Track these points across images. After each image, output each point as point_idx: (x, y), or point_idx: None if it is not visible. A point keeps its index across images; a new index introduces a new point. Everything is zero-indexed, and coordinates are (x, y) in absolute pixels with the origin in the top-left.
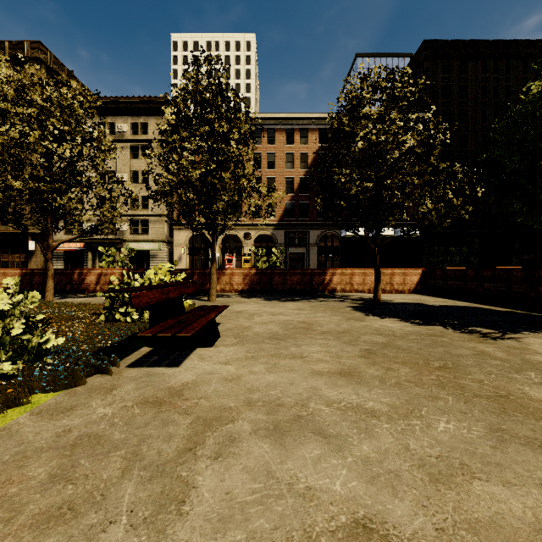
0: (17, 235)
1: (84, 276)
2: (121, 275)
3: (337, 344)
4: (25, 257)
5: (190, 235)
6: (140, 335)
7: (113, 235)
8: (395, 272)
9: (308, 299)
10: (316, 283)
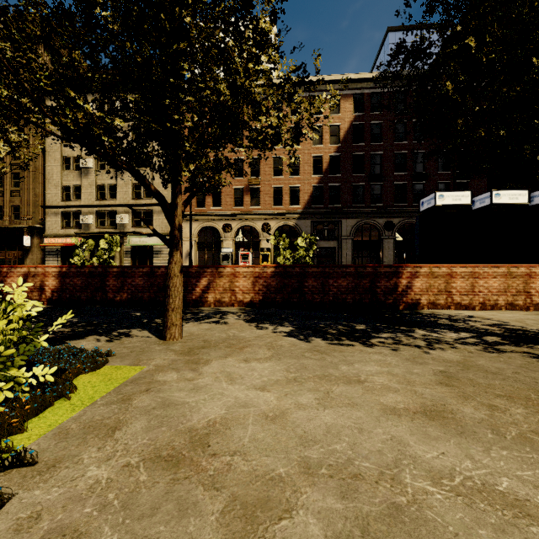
0: (13, 230)
1: (2, 277)
2: (57, 276)
3: None
4: (22, 254)
5: (199, 228)
6: None
7: (113, 228)
8: (535, 271)
9: (390, 332)
10: (382, 290)
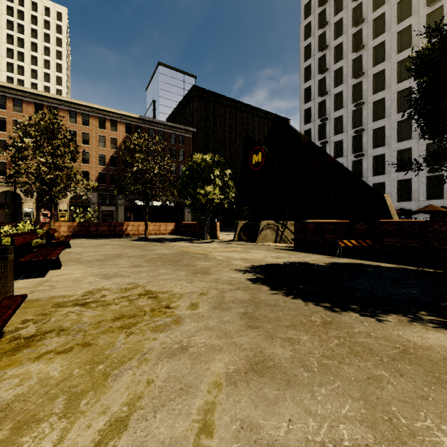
0: None
1: None
2: None
3: (115, 246)
4: None
5: (0, 191)
6: (53, 241)
7: None
8: (162, 224)
9: (111, 238)
10: (118, 230)
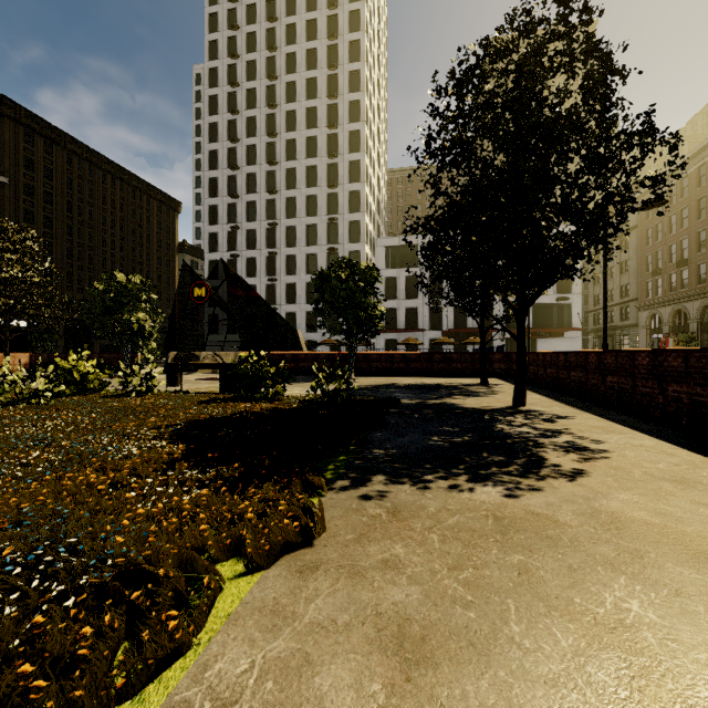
0: None
1: None
2: None
3: None
4: None
5: None
6: None
7: None
8: None
9: None
10: None
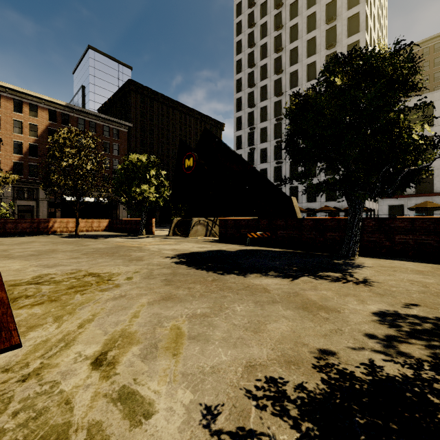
0: None
1: None
2: None
3: (44, 243)
4: None
5: None
6: None
7: None
8: (94, 221)
9: (36, 236)
10: (42, 227)
